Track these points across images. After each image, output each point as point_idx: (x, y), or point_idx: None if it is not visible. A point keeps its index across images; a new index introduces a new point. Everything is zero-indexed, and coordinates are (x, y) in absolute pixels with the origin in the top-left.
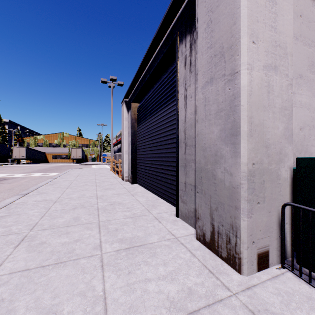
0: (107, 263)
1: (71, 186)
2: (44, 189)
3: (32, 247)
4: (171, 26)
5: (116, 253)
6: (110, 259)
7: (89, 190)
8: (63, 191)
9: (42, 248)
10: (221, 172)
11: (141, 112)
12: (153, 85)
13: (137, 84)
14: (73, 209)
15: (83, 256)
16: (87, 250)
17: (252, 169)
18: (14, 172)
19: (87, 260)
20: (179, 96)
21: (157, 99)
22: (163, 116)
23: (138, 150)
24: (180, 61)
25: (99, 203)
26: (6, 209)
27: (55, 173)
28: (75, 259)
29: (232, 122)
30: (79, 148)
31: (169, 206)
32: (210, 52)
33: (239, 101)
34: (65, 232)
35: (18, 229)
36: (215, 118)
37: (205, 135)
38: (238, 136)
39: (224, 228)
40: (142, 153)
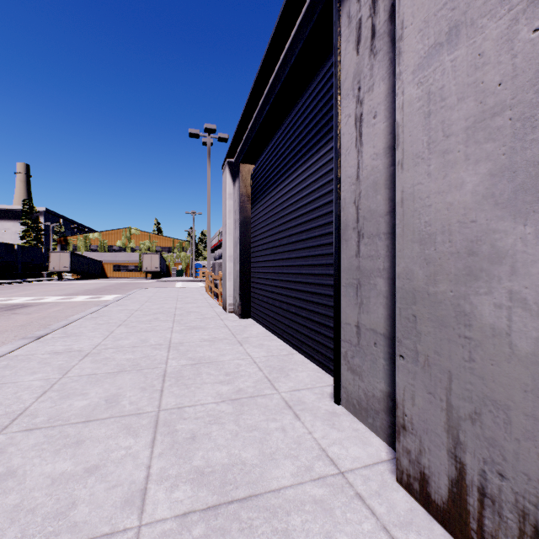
0: None
1: (128, 322)
2: (77, 326)
3: None
4: None
5: (179, 528)
6: None
7: (159, 331)
8: (110, 332)
9: None
10: (497, 306)
11: (257, 181)
12: (282, 122)
13: (249, 125)
14: (114, 374)
15: (87, 535)
16: (105, 508)
17: None
18: (45, 293)
19: None
20: (342, 122)
21: (289, 148)
22: (301, 180)
23: (253, 254)
24: (345, 39)
25: (170, 359)
26: None
27: (111, 295)
28: None
29: None
30: (156, 254)
31: (316, 373)
32: None
33: None
34: (73, 440)
35: None
36: (468, 141)
37: (429, 199)
38: None
39: (511, 486)
40: (260, 259)
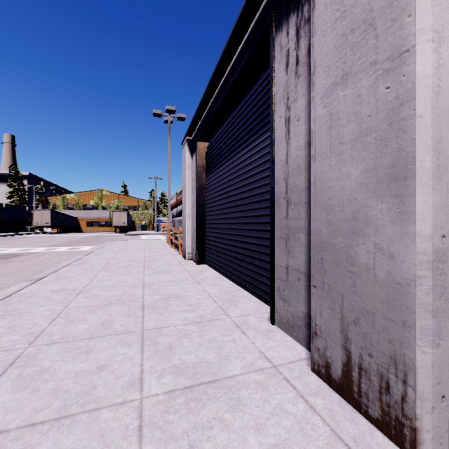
0: (150, 422)
1: (107, 268)
2: (66, 271)
3: (23, 380)
4: (261, 8)
5: (168, 398)
6: (155, 412)
7: (133, 274)
8: (94, 275)
9: (39, 383)
10: (368, 252)
11: (211, 156)
12: (231, 111)
13: (205, 112)
14: (104, 306)
15: (108, 403)
16: (116, 389)
17: (441, 247)
18: (32, 244)
19: (114, 413)
20: (275, 120)
21: (236, 133)
22: (246, 158)
23: (207, 213)
24: (278, 61)
25: (145, 295)
26: (2, 305)
27: (88, 246)
28: (92, 410)
29: (395, 153)
30: (124, 212)
31: (257, 304)
32: (342, 26)
33: (414, 108)
34: (84, 350)
35: (11, 342)
36: (352, 149)
37: (330, 183)
38: (411, 179)
39: (375, 360)
40: (213, 217)
